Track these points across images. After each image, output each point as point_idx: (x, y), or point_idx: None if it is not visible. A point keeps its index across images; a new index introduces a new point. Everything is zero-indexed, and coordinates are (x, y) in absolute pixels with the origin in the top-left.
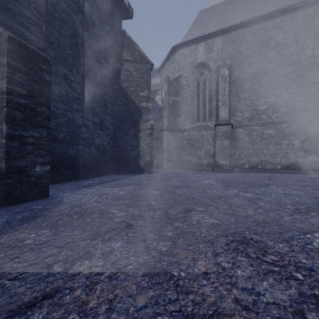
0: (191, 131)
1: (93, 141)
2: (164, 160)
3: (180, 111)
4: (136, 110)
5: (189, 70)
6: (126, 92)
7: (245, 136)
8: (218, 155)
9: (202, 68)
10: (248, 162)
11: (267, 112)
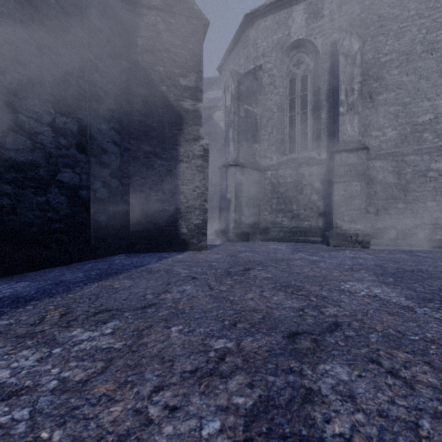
0: (280, 168)
1: (55, 176)
2: (229, 223)
3: (258, 133)
4: (172, 117)
5: (276, 57)
6: (149, 77)
7: (390, 176)
8: (338, 213)
9: (300, 52)
10: (395, 226)
11: (436, 127)
